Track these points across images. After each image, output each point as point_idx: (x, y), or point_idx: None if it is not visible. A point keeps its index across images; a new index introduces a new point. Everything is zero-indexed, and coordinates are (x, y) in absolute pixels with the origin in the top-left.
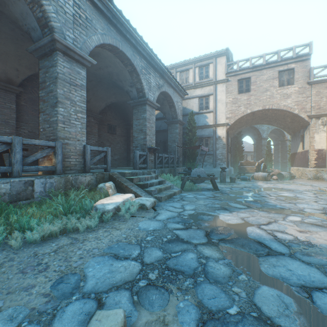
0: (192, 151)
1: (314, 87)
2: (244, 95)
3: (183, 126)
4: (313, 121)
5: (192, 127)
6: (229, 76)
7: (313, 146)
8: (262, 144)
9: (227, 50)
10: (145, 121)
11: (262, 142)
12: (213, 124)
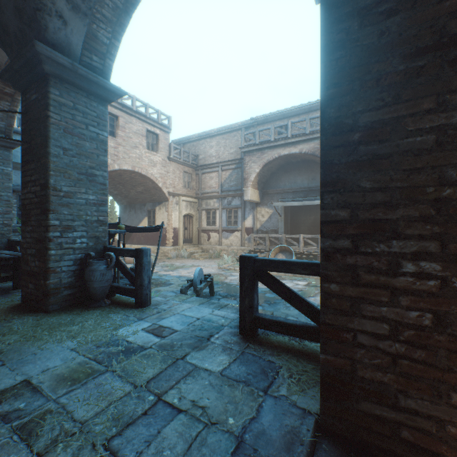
0: None
1: (172, 164)
2: (112, 140)
3: None
4: (172, 199)
5: None
6: None
7: (172, 224)
8: None
9: None
10: (103, 153)
11: None
12: None
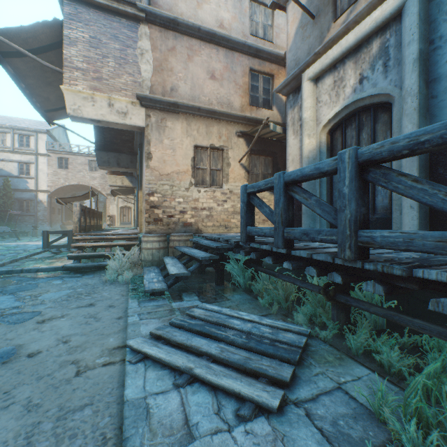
0: (8, 212)
1: None
2: (64, 171)
3: None
4: (110, 197)
5: (8, 192)
6: (51, 152)
7: (110, 213)
8: (100, 206)
9: (49, 131)
10: None
11: (99, 205)
12: (35, 189)
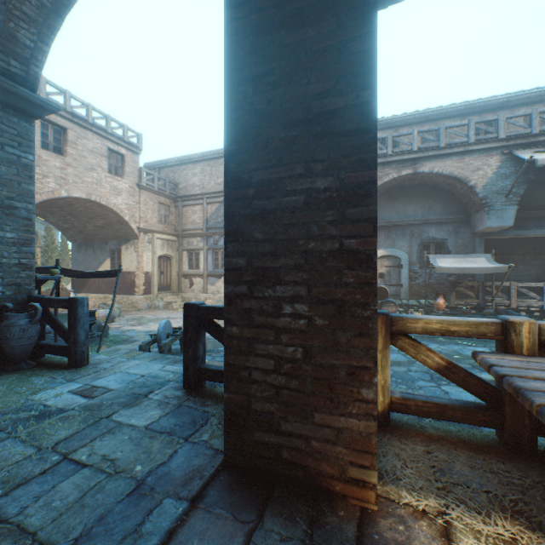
0: None
1: (144, 193)
2: (58, 159)
3: None
4: (143, 236)
5: None
6: None
7: (143, 267)
8: None
9: None
10: (28, 180)
11: None
12: None
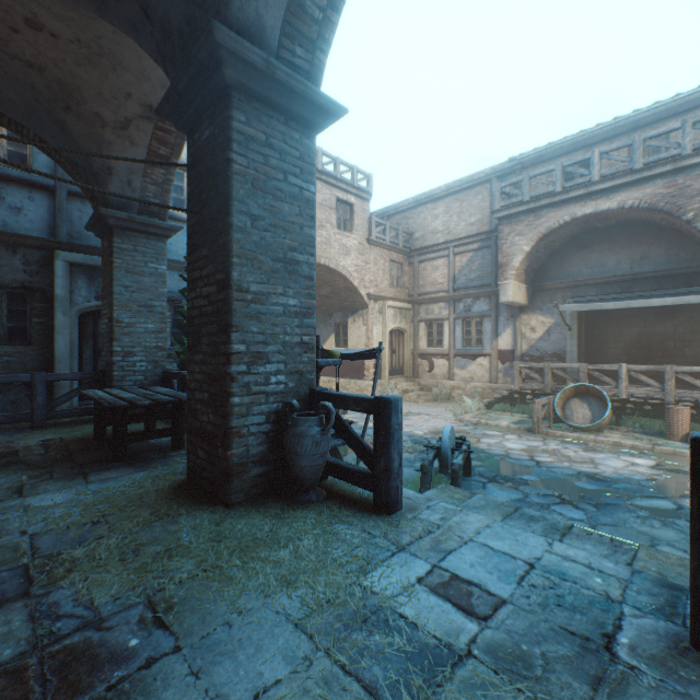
0: None
1: (373, 250)
2: None
3: None
4: (372, 305)
5: None
6: None
7: (373, 345)
8: None
9: None
10: (309, 222)
11: None
12: None
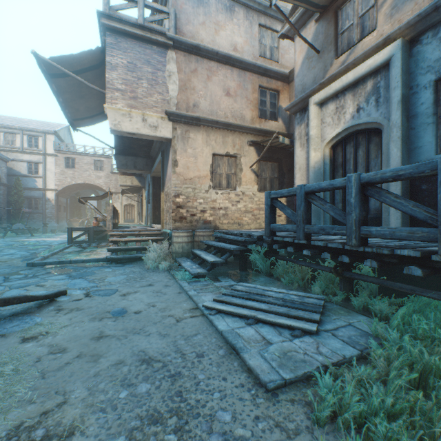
0: (19, 210)
1: (115, 175)
2: (71, 170)
3: (10, 186)
4: (114, 196)
5: (19, 191)
6: (58, 153)
7: None
8: (102, 204)
9: (56, 132)
10: None
11: (102, 202)
12: (43, 188)
